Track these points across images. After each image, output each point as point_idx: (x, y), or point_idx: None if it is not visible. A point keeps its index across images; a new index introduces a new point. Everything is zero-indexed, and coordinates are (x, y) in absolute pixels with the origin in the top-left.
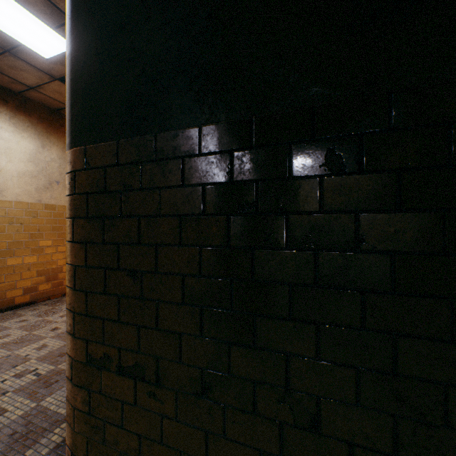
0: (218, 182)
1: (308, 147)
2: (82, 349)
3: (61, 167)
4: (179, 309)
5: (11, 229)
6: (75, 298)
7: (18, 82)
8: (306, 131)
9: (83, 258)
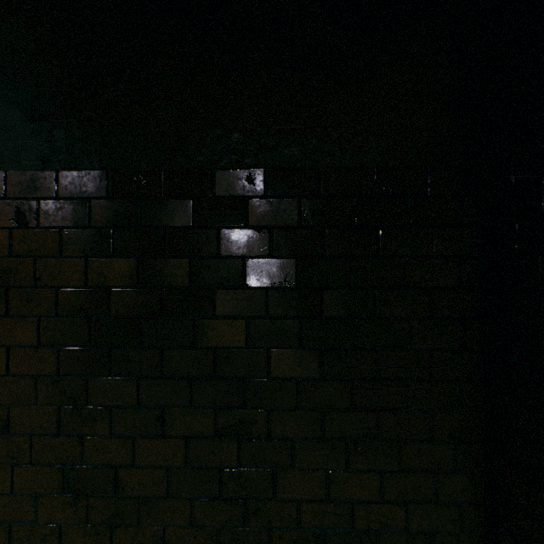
0: None
1: (2, 204)
2: None
3: None
4: None
5: None
6: None
7: None
8: (1, 191)
9: None
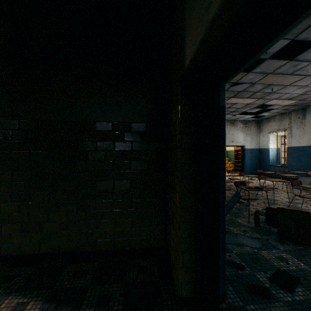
0: None
1: None
2: None
3: None
4: None
5: None
6: None
7: None
8: None
9: None
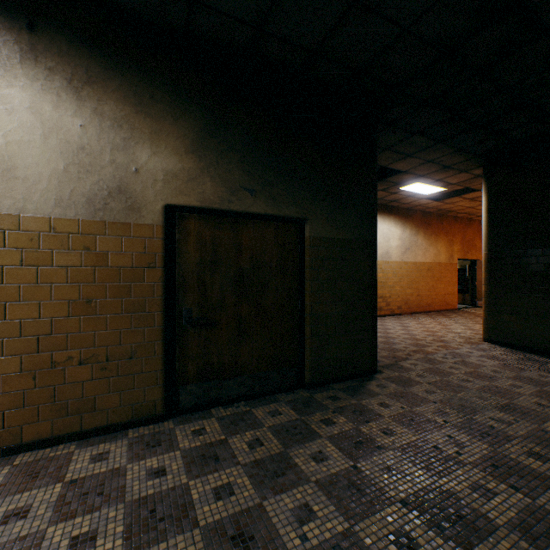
0: (549, 263)
1: None
2: (493, 309)
3: (409, 240)
4: (535, 296)
5: (393, 275)
6: (490, 294)
7: (400, 203)
8: None
9: (493, 283)
